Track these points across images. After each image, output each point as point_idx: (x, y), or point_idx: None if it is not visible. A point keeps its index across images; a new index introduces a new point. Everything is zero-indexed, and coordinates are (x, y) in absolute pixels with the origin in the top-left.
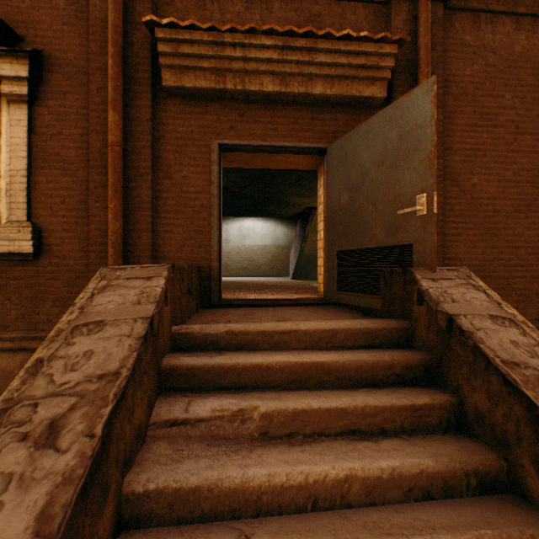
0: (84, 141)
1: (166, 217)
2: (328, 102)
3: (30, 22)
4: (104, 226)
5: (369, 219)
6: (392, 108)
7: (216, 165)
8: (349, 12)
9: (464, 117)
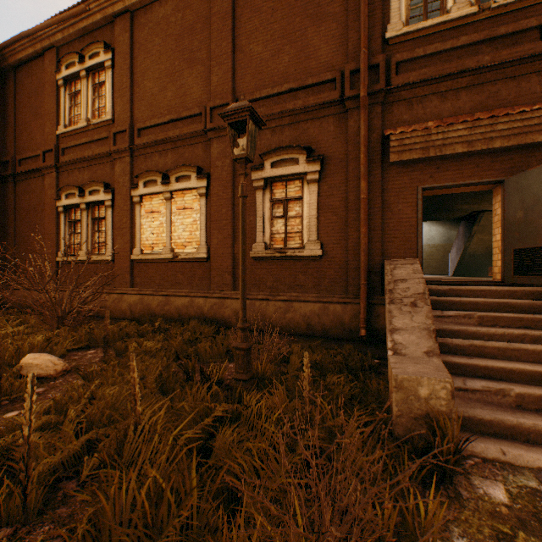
0: (343, 197)
1: (388, 234)
2: (505, 149)
3: (317, 141)
4: (355, 241)
5: (539, 228)
6: None
7: (419, 201)
8: (523, 82)
9: None
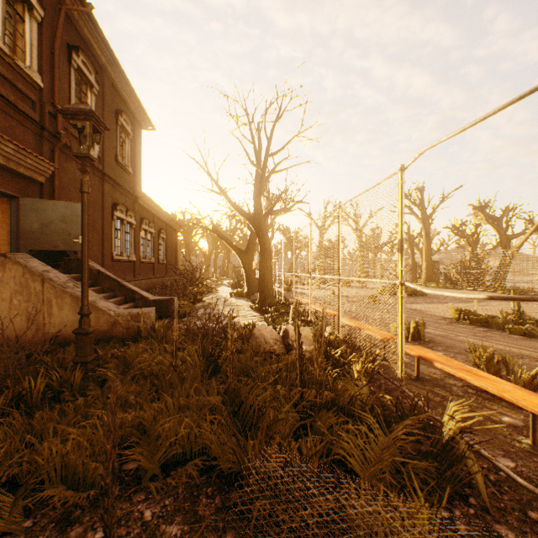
0: None
1: None
2: (20, 174)
3: None
4: None
5: (55, 239)
6: (68, 203)
7: None
8: (27, 132)
9: (64, 197)
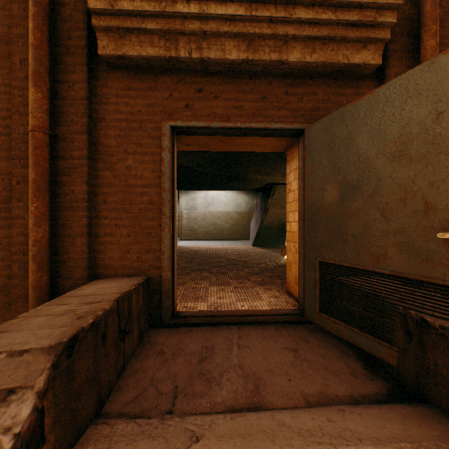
0: (7, 125)
1: (106, 217)
2: (306, 72)
3: None
4: (28, 231)
5: (373, 230)
6: (419, 71)
7: (167, 152)
8: None
9: None
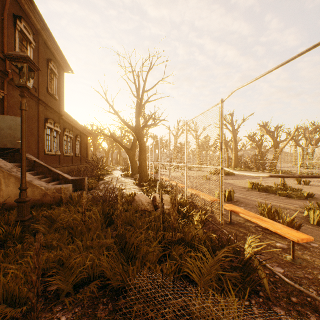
0: None
1: None
2: None
3: None
4: None
5: (4, 140)
6: (14, 117)
7: None
8: None
9: (11, 113)
